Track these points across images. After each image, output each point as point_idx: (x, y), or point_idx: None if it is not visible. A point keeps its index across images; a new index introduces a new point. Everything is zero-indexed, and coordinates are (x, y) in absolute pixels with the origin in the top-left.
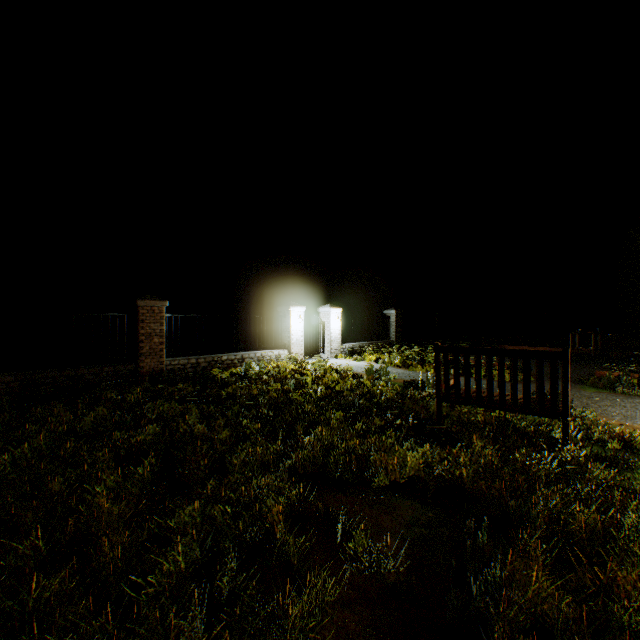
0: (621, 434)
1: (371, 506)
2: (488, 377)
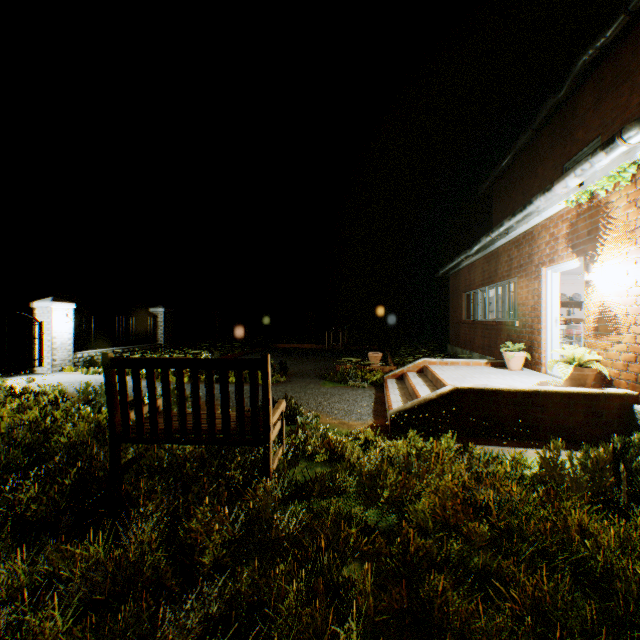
0: (332, 441)
1: None
2: (181, 399)
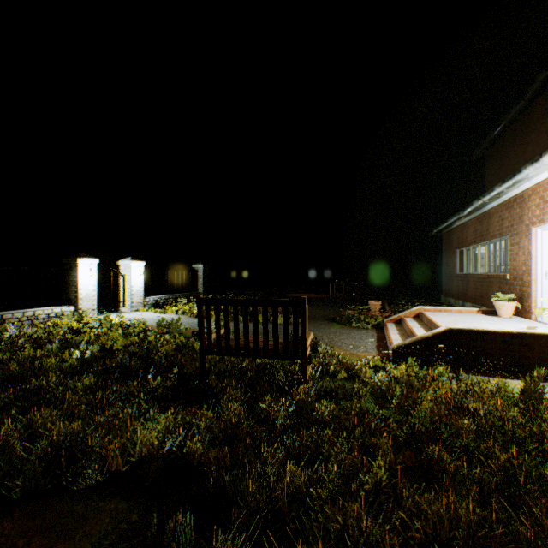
0: (347, 364)
1: (49, 531)
2: (245, 327)
